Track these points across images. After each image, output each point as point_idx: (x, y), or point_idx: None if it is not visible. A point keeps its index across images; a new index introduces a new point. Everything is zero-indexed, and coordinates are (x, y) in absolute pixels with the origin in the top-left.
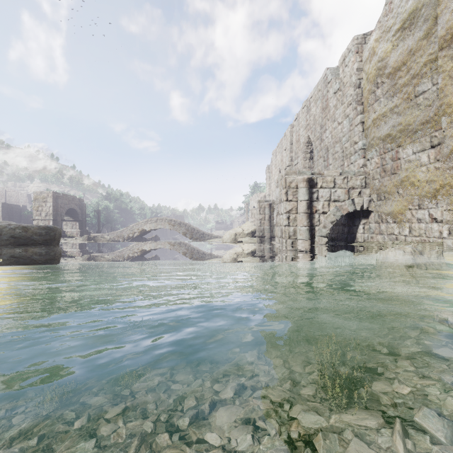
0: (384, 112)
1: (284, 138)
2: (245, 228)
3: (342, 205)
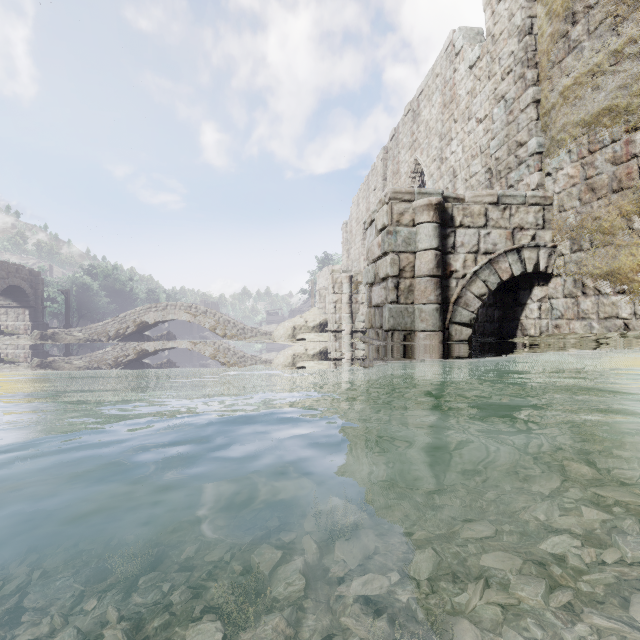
0: (595, 64)
1: (371, 173)
2: (309, 318)
3: (502, 261)
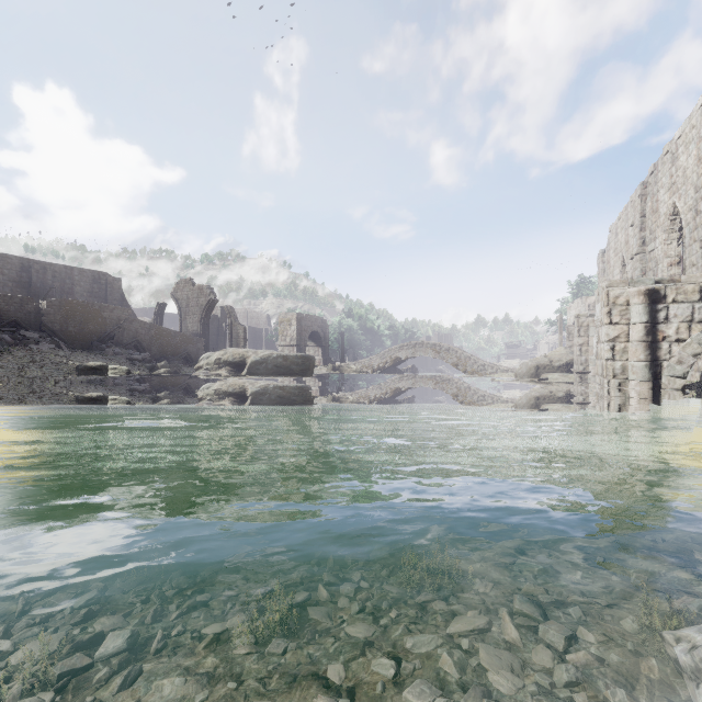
0: None
1: (630, 204)
2: (554, 357)
3: None
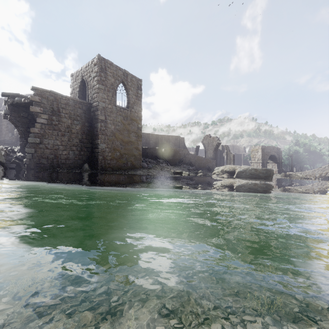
0: None
1: None
2: None
3: None
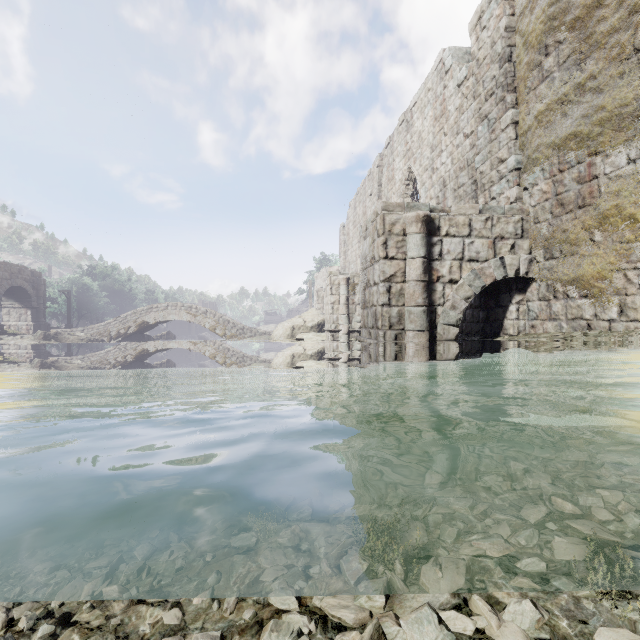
0: (563, 94)
1: (368, 178)
2: (308, 318)
3: (483, 268)
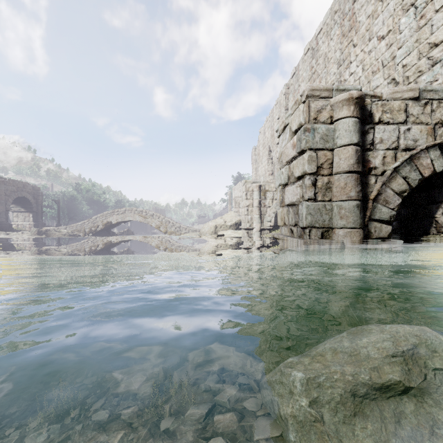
0: None
1: (275, 107)
2: (227, 219)
3: (425, 157)
